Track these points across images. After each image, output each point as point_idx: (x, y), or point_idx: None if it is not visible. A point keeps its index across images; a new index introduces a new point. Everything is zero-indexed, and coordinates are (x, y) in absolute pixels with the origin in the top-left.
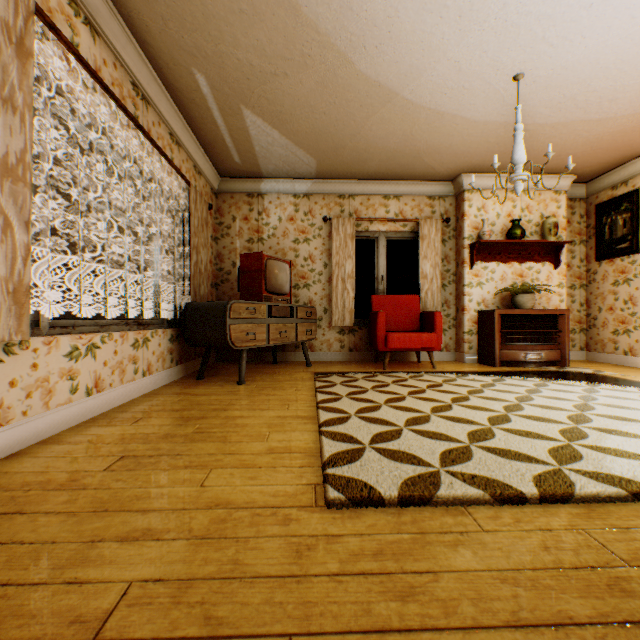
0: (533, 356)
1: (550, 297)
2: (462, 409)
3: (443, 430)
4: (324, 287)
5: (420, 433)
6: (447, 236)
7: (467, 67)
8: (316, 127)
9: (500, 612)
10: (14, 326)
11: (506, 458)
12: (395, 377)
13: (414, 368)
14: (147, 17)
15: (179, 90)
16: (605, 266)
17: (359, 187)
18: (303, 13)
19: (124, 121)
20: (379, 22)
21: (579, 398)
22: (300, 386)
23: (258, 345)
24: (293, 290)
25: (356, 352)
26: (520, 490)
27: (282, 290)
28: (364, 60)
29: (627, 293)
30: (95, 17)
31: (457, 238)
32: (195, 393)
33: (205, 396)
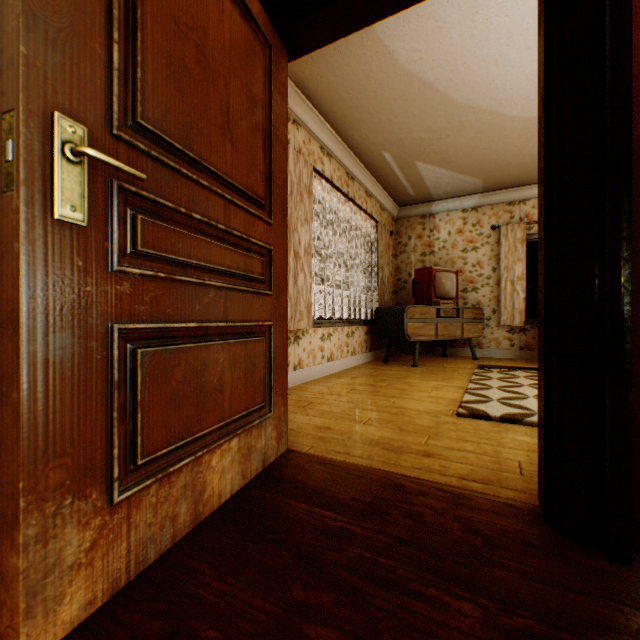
0: None
1: None
2: None
3: None
4: (492, 290)
5: None
6: None
7: None
8: (477, 159)
9: (526, 448)
10: (307, 322)
11: None
12: None
13: None
14: (356, 137)
15: (372, 164)
16: None
17: (530, 192)
18: (458, 103)
19: (342, 199)
20: (522, 86)
21: None
22: (461, 371)
23: (427, 339)
24: (461, 294)
25: (527, 351)
26: None
27: (448, 295)
28: (514, 109)
29: None
30: (331, 150)
31: None
32: (382, 369)
33: (389, 371)
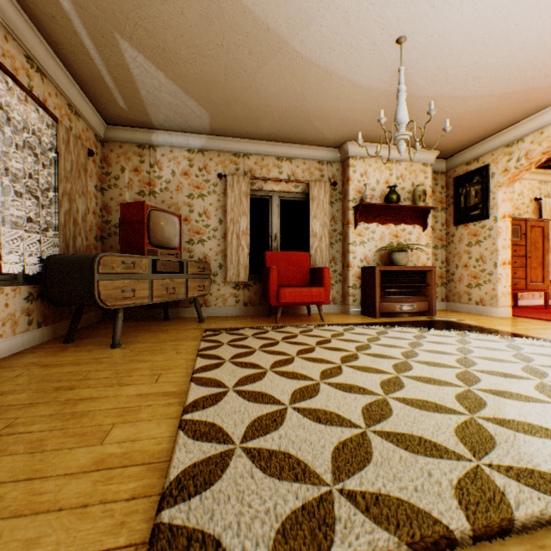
0: (407, 307)
1: (419, 255)
2: (352, 371)
3: (334, 406)
4: (219, 243)
5: (308, 413)
6: (334, 198)
7: (355, 20)
8: (205, 73)
9: None
10: None
11: (412, 450)
12: (286, 332)
13: (305, 321)
14: None
15: None
16: (461, 230)
17: (254, 147)
18: None
19: None
20: None
21: (456, 350)
22: (184, 347)
23: (139, 303)
24: (187, 245)
25: (251, 306)
26: (445, 523)
27: (170, 244)
28: None
29: (478, 253)
30: None
31: (343, 201)
32: (48, 363)
33: (58, 367)
